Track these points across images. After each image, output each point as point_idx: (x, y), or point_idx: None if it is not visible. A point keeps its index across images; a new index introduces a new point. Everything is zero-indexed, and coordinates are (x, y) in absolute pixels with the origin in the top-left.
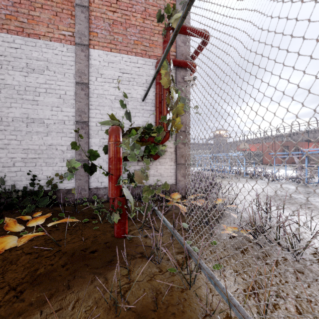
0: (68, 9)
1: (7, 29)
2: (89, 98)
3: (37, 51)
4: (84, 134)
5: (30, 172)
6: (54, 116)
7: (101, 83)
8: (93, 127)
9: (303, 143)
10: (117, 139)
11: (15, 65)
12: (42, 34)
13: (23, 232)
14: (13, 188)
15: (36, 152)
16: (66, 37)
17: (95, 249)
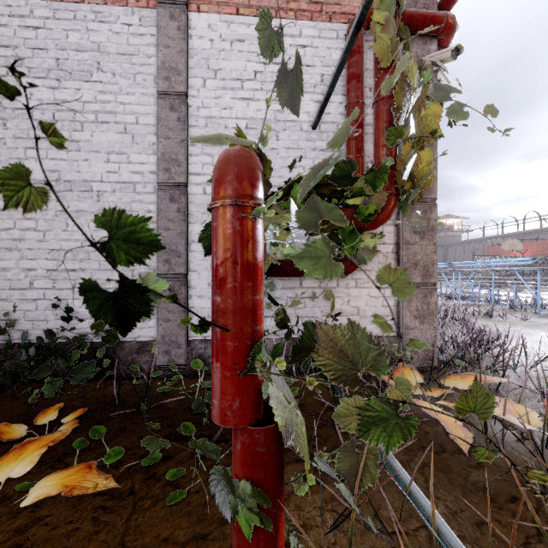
0: None
1: None
2: (189, 130)
3: (77, 29)
4: (176, 213)
5: (64, 302)
6: (113, 175)
7: (215, 92)
8: (197, 197)
9: None
10: (243, 189)
11: (33, 65)
12: None
13: None
14: (24, 337)
15: (76, 256)
16: None
17: None
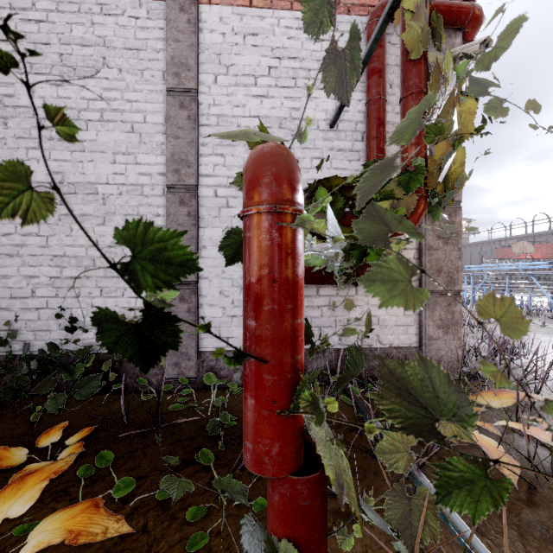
0: None
1: None
2: (200, 129)
3: (81, 23)
4: (186, 217)
5: (68, 311)
6: (119, 177)
7: (227, 88)
8: (208, 199)
9: None
10: (283, 193)
11: (36, 60)
12: None
13: None
14: (25, 349)
15: (80, 263)
16: None
17: None
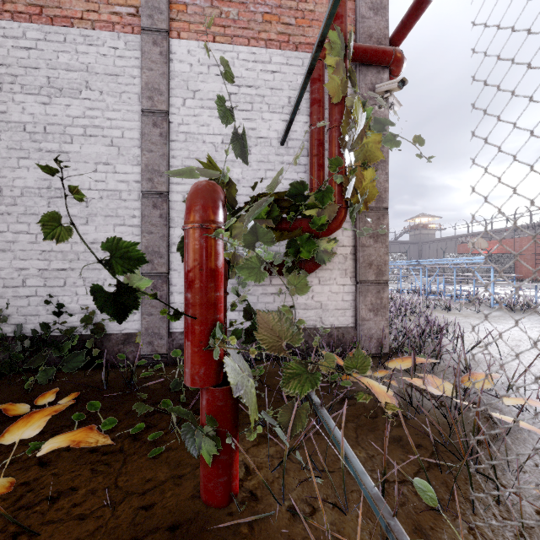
0: None
1: (11, 12)
2: (170, 144)
3: (67, 51)
4: (159, 218)
5: (55, 298)
6: (100, 184)
7: (194, 110)
8: (177, 204)
9: None
10: (207, 216)
11: (26, 82)
12: (76, 17)
13: None
14: (18, 330)
15: (66, 257)
16: (124, 19)
17: None
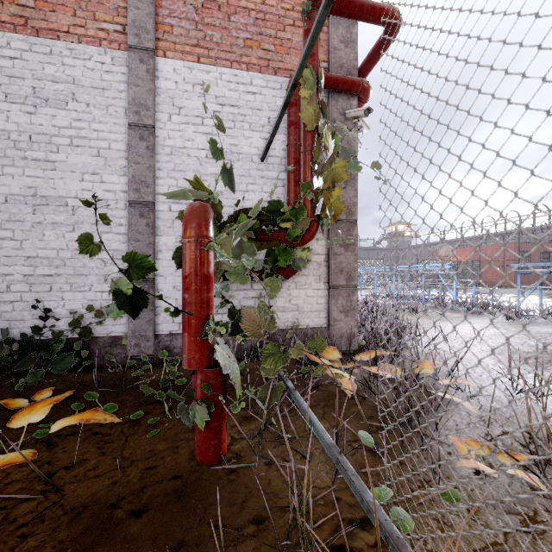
0: None
1: None
2: (156, 157)
3: (53, 63)
4: (145, 227)
5: (40, 303)
6: (87, 193)
7: (179, 126)
8: (163, 213)
9: None
10: (201, 232)
11: (10, 91)
12: (63, 30)
13: (0, 437)
14: (4, 335)
15: (52, 263)
16: (110, 35)
17: (146, 501)
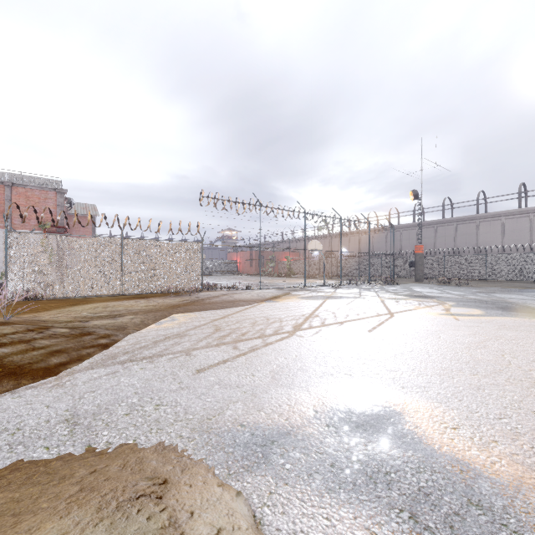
0: (2, 215)
1: None
2: None
3: None
4: None
5: None
6: None
7: None
8: None
9: (281, 253)
10: None
11: None
12: None
13: None
14: None
15: None
16: (1, 226)
17: None
